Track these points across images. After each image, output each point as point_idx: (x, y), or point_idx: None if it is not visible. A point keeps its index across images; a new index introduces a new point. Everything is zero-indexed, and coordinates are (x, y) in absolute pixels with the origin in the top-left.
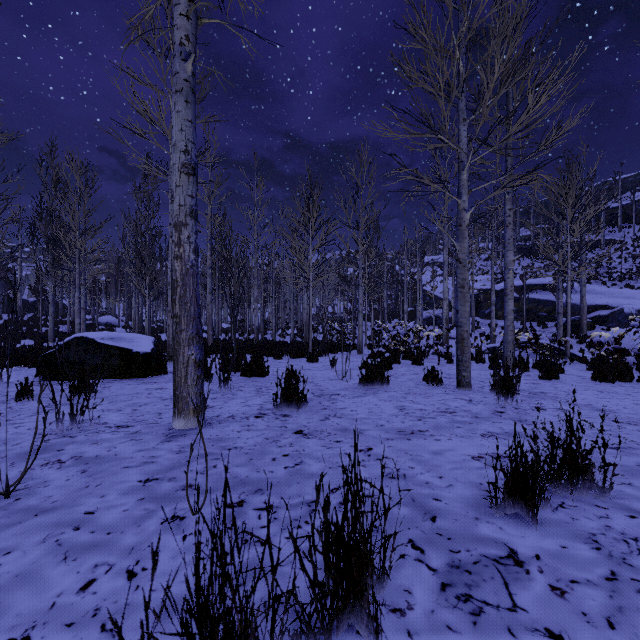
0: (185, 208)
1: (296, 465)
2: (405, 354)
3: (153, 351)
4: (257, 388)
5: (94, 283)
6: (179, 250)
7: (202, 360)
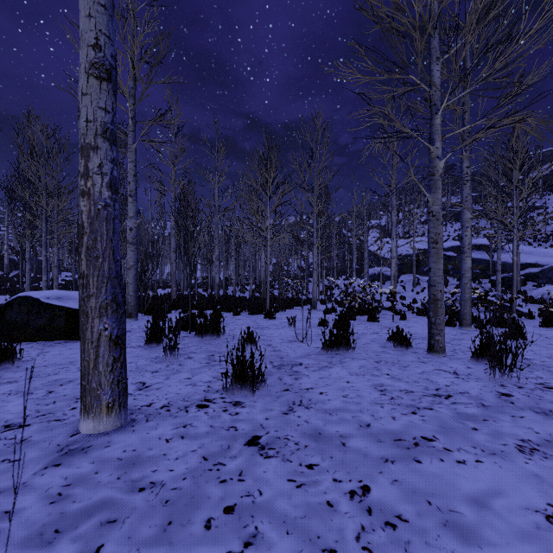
0: (95, 125)
1: (246, 547)
2: (359, 310)
3: None
4: (209, 354)
5: (70, 243)
6: (86, 183)
7: (121, 336)
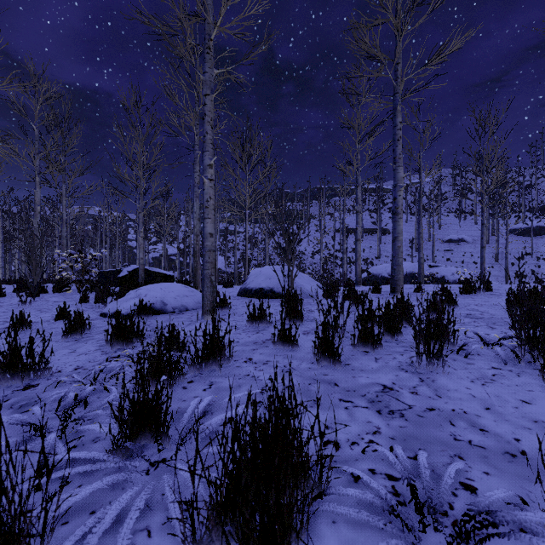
0: None
1: None
2: None
3: None
4: None
5: None
6: None
7: None
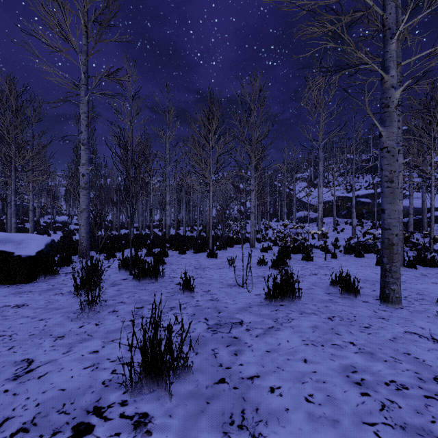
0: None
1: None
2: (292, 249)
3: (40, 253)
4: (138, 306)
5: (49, 191)
6: None
7: None
